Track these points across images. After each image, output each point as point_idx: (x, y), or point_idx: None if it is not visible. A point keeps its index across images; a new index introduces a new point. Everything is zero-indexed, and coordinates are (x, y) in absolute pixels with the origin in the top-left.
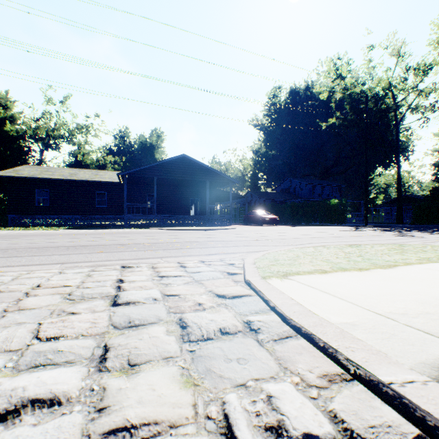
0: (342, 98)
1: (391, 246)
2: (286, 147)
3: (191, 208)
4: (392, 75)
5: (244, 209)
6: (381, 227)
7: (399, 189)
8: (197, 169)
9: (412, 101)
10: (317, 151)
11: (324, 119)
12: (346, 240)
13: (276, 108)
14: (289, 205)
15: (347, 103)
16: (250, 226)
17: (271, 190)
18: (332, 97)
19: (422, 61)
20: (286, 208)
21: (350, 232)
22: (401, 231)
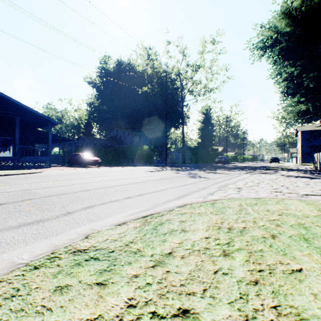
0: (152, 77)
1: (207, 215)
2: (114, 105)
3: (9, 148)
4: (180, 66)
5: (75, 151)
6: (175, 166)
7: (183, 142)
8: (0, 101)
9: (190, 87)
10: (137, 112)
11: (141, 88)
12: (148, 189)
13: (106, 72)
14: (113, 149)
15: (155, 79)
16: (73, 167)
17: (103, 137)
18: (145, 71)
19: (195, 62)
20: (111, 151)
21: (155, 173)
22: (189, 170)
